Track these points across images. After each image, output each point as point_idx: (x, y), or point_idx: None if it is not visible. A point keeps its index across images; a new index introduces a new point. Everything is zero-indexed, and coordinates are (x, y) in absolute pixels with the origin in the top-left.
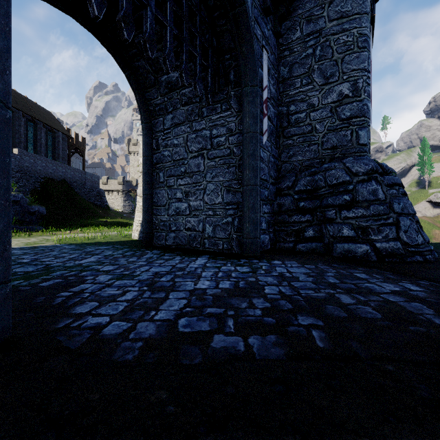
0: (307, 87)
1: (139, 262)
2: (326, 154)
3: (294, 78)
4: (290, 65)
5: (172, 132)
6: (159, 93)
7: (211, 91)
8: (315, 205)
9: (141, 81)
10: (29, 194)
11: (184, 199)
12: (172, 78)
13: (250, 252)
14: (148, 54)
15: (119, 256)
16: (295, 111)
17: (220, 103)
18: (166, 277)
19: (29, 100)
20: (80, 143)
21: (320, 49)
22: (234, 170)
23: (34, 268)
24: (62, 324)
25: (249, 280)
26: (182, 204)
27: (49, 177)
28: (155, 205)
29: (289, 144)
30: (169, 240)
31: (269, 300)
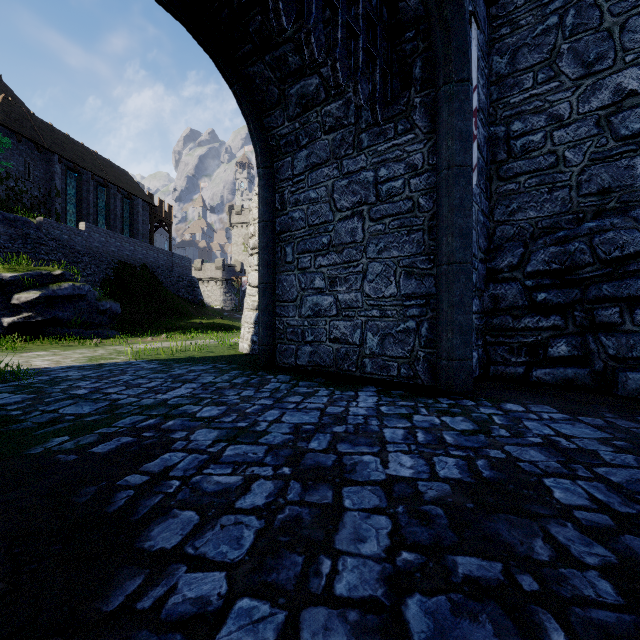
0: (547, 86)
1: (259, 399)
2: (588, 204)
3: (520, 72)
4: (512, 51)
5: (308, 179)
6: (285, 117)
7: (380, 98)
8: (570, 297)
9: (258, 99)
10: (99, 286)
11: (328, 289)
12: (308, 88)
13: (455, 385)
14: (280, 23)
15: (225, 385)
16: (522, 132)
17: (393, 121)
18: (317, 439)
19: (100, 156)
20: (165, 213)
21: (575, 14)
22: (419, 236)
23: (92, 407)
24: (117, 598)
25: (491, 455)
26: (324, 298)
27: (126, 261)
28: (279, 299)
29: (511, 191)
30: (302, 357)
31: (595, 534)
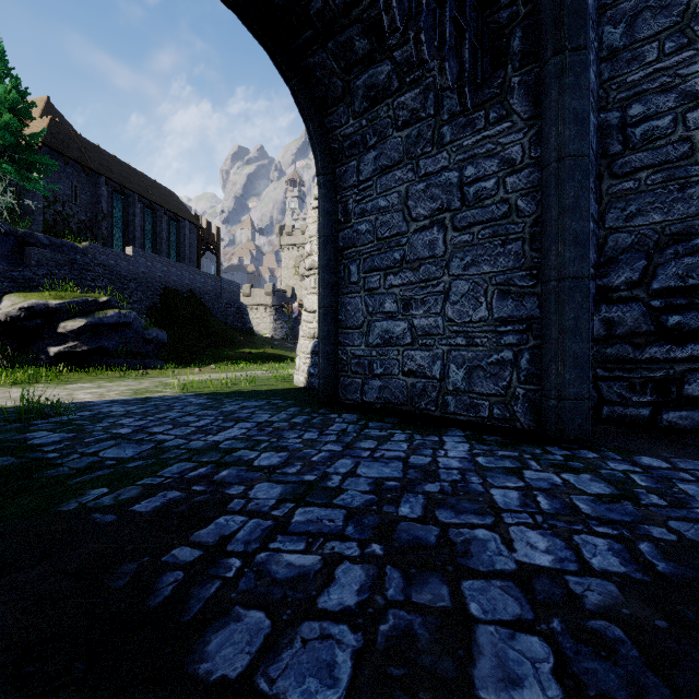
0: (678, 57)
1: (325, 443)
2: None
3: (641, 43)
4: (629, 18)
5: (376, 185)
6: (350, 114)
7: (470, 79)
8: None
9: (318, 95)
10: (145, 313)
11: (401, 313)
12: (378, 77)
13: (568, 431)
14: None
15: (283, 425)
16: (642, 116)
17: (484, 108)
18: (407, 502)
19: (146, 177)
20: (213, 236)
21: None
22: (518, 247)
23: (136, 450)
24: None
25: (655, 535)
26: (396, 324)
27: (172, 287)
28: (342, 326)
29: (627, 190)
30: (369, 393)
31: None
